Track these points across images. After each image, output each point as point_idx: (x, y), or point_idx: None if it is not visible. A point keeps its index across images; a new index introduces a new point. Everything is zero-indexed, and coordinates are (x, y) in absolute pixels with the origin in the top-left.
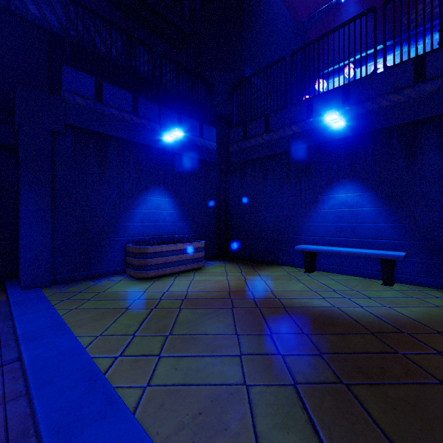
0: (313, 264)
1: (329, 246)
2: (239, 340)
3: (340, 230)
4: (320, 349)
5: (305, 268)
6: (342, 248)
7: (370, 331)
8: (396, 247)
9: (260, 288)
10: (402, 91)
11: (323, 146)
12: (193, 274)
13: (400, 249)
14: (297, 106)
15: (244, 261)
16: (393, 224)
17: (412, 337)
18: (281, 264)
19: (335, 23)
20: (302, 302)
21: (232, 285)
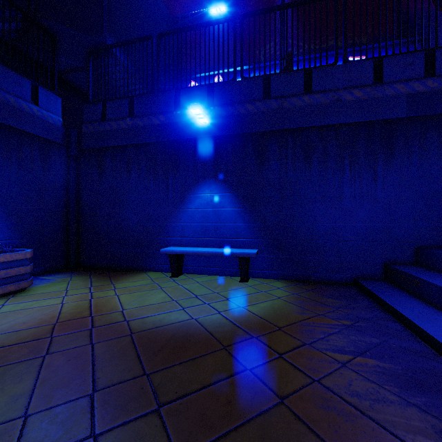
0: (180, 267)
1: (196, 246)
2: (22, 430)
3: (205, 230)
4: (160, 398)
5: (172, 273)
6: (208, 248)
7: (223, 346)
8: (251, 245)
9: (108, 309)
10: (255, 103)
11: (190, 142)
12: (4, 302)
13: (253, 247)
14: (164, 94)
15: (102, 271)
16: (248, 224)
17: (260, 341)
18: (147, 270)
19: (207, 32)
20: (158, 319)
21: (66, 311)
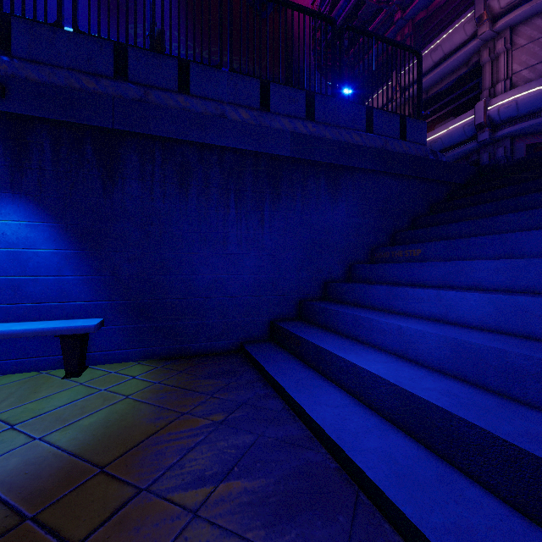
0: None
1: None
2: None
3: None
4: None
5: None
6: None
7: None
8: (92, 311)
9: None
10: (99, 79)
11: None
12: None
13: (96, 314)
14: None
15: None
16: (87, 277)
17: (39, 525)
18: None
19: None
20: None
21: None
